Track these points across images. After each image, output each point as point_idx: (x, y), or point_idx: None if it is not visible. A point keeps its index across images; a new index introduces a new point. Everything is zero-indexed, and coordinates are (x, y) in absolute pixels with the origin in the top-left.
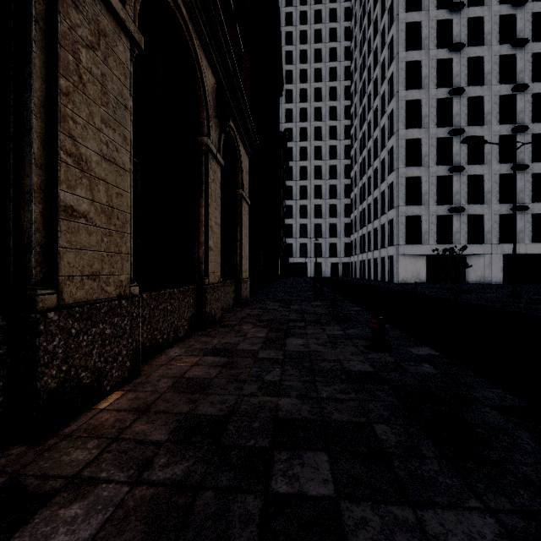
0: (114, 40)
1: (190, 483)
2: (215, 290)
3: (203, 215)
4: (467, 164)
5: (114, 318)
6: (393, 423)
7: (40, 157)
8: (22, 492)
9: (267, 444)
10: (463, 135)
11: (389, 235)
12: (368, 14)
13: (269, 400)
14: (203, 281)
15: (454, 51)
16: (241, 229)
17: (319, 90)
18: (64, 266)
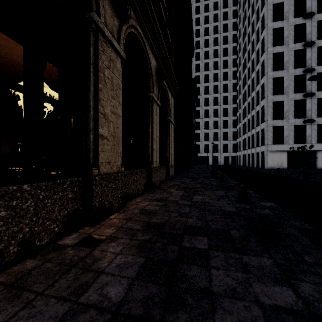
0: (116, 61)
1: (151, 241)
2: (156, 171)
3: (150, 132)
4: (316, 91)
5: (116, 181)
6: (240, 230)
7: (93, 116)
8: (94, 238)
9: (181, 233)
10: (314, 72)
11: (261, 138)
12: (248, 1)
13: (183, 219)
14: (150, 166)
15: (307, 18)
16: (169, 138)
17: (216, 50)
18: (100, 159)
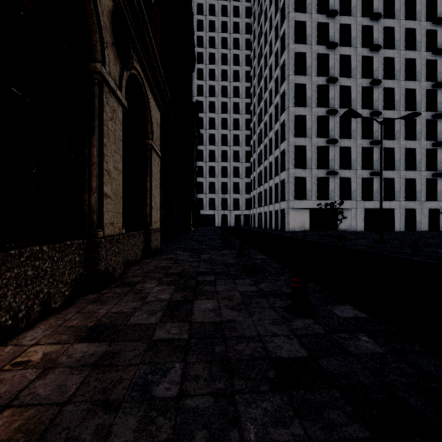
0: None
1: None
2: (115, 243)
3: (95, 155)
4: (339, 138)
5: None
6: None
7: None
8: None
9: None
10: (337, 115)
11: (281, 192)
12: (265, 13)
13: None
14: (95, 234)
15: (330, 48)
16: (151, 180)
17: (225, 71)
18: None
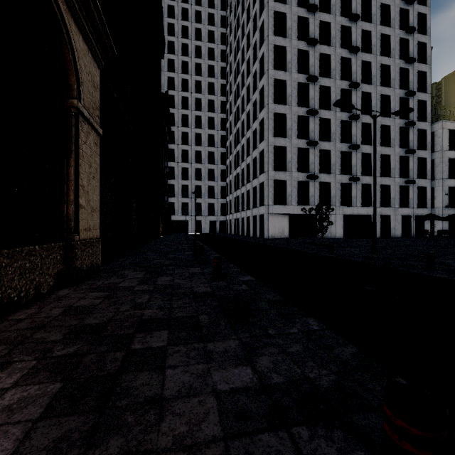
0: None
1: None
2: None
3: None
4: (319, 140)
5: None
6: None
7: None
8: None
9: None
10: (317, 116)
11: (260, 196)
12: (242, 4)
13: None
14: None
15: (310, 44)
16: (77, 163)
17: (199, 65)
18: None
